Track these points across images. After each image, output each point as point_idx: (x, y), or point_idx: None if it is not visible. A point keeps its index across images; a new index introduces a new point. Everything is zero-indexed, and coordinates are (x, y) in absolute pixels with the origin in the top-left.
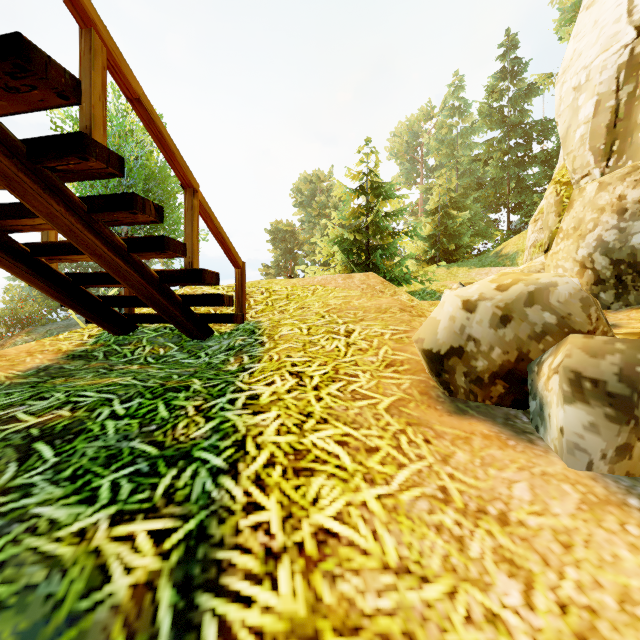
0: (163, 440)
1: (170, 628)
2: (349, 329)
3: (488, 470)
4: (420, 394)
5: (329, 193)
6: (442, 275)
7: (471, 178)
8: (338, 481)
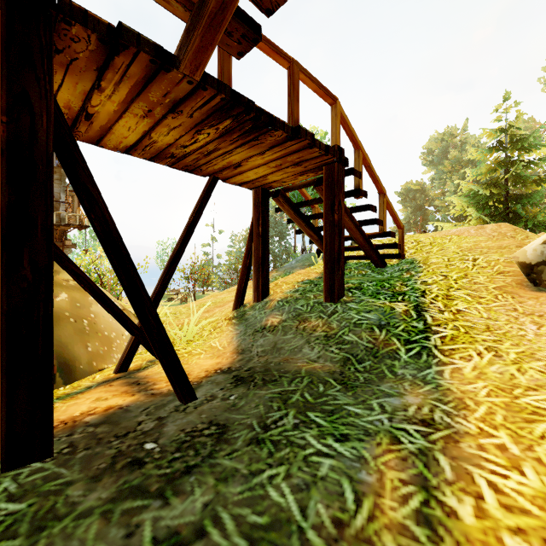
0: (392, 291)
1: (416, 316)
2: (475, 258)
3: (542, 305)
4: (516, 284)
5: (463, 147)
6: None
7: None
8: (465, 302)
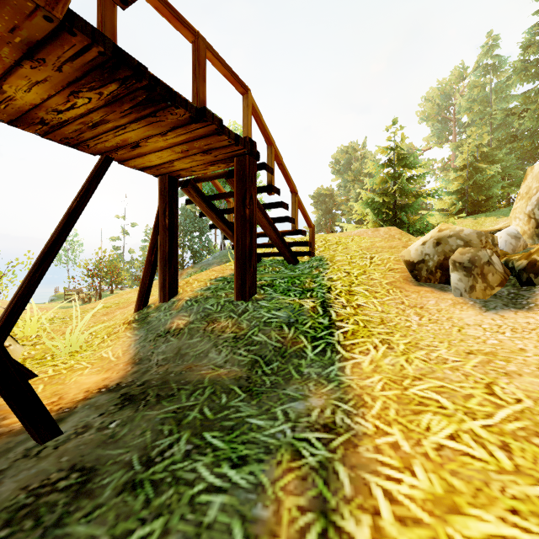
0: (302, 287)
1: (322, 312)
2: (372, 256)
3: (422, 298)
4: (403, 280)
5: (363, 160)
6: (468, 225)
7: (506, 131)
8: (364, 297)
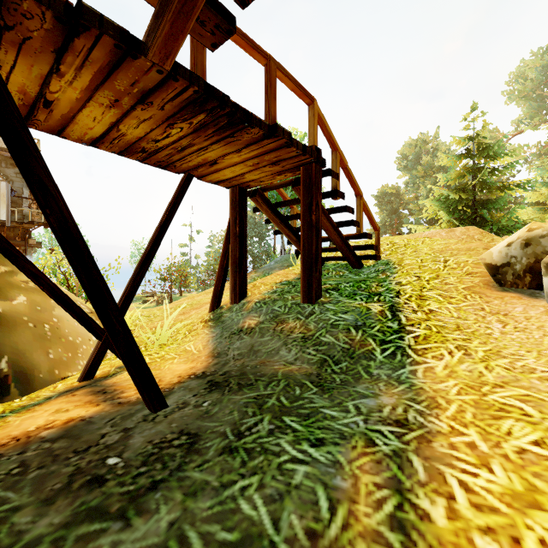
0: (369, 291)
1: (391, 316)
2: (446, 259)
3: (507, 305)
4: (483, 284)
5: (434, 153)
6: None
7: None
8: (437, 302)
